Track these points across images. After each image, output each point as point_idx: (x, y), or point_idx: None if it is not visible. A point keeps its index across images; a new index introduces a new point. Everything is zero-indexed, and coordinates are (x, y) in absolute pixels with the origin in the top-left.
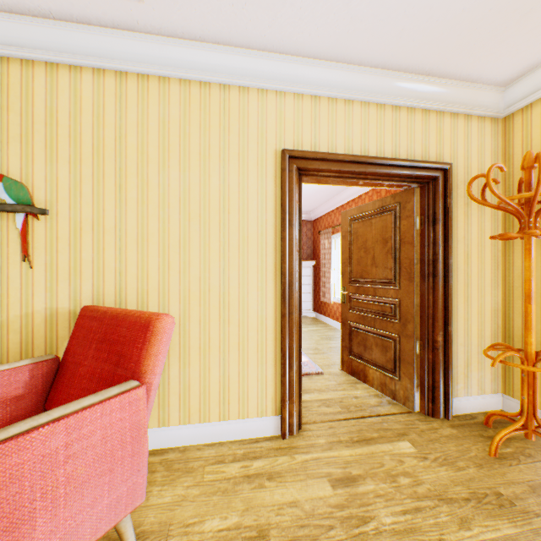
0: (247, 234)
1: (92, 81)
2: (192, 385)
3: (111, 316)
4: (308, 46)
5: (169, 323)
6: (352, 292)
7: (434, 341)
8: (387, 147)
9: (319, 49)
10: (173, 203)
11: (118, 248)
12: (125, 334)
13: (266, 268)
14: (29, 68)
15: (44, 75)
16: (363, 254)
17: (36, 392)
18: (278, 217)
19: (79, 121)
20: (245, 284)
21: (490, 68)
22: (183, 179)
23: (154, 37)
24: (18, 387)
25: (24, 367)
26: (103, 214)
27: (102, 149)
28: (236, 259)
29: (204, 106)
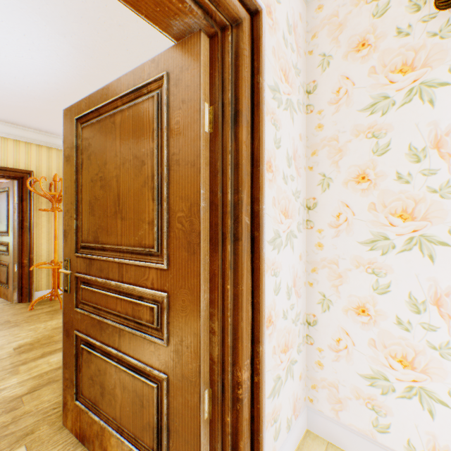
0: None
1: None
2: None
3: None
4: None
5: None
6: None
7: (23, 263)
8: None
9: None
10: None
11: None
12: None
13: None
14: None
15: None
16: None
17: None
18: None
19: None
20: None
21: (50, 130)
22: None
23: None
24: None
25: None
26: None
27: None
28: None
29: None
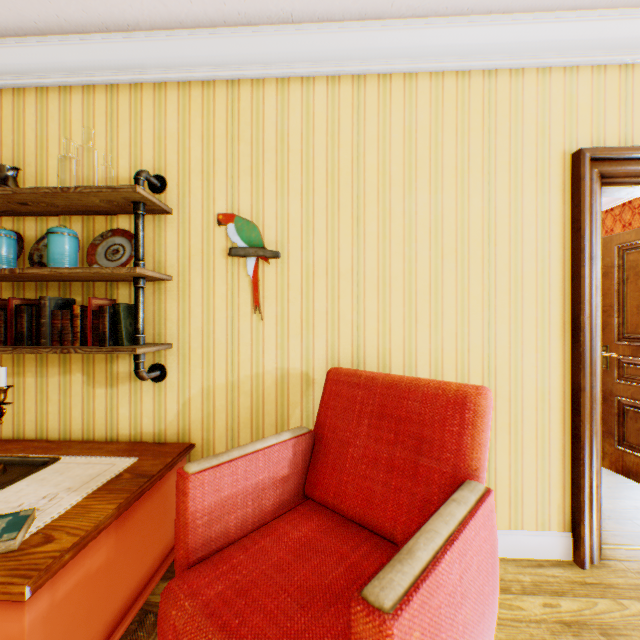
0: (520, 273)
1: (325, 93)
2: None
3: (384, 384)
4: None
5: (491, 400)
6: (623, 353)
7: None
8: None
9: None
10: (421, 236)
11: (355, 296)
12: (419, 410)
13: (549, 320)
14: (258, 88)
15: (274, 94)
16: None
17: (297, 473)
18: (566, 248)
19: (310, 143)
20: (518, 343)
21: None
22: (433, 204)
23: (406, 22)
24: (283, 466)
25: (288, 441)
26: (337, 254)
27: (336, 174)
28: (505, 309)
29: (462, 104)
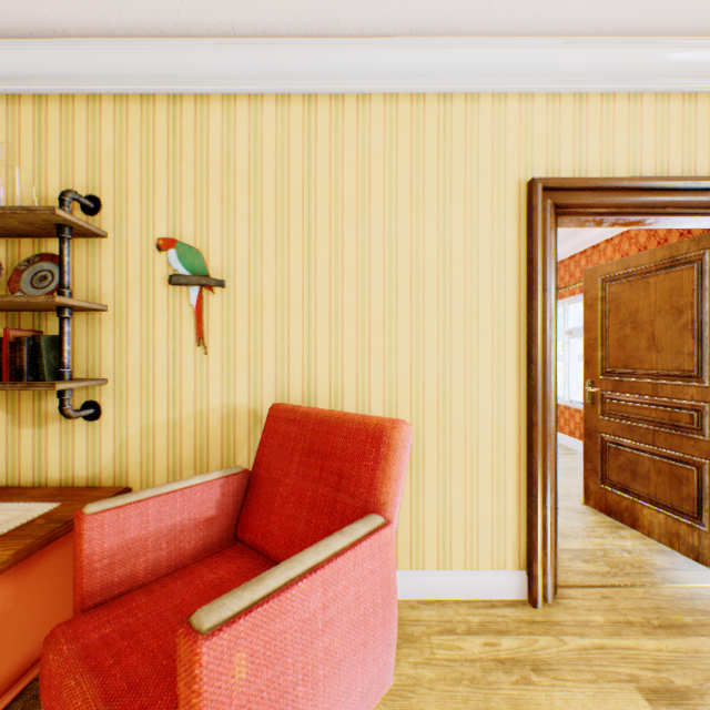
0: (476, 305)
1: (275, 111)
2: (400, 517)
3: (316, 420)
4: (580, 16)
5: (408, 433)
6: (605, 388)
7: None
8: (700, 161)
9: (597, 19)
10: (375, 265)
11: (306, 328)
12: (343, 445)
13: (504, 354)
14: (203, 104)
15: (220, 111)
16: (630, 332)
17: (227, 514)
18: (522, 279)
19: (259, 165)
20: (474, 377)
21: None
22: (387, 232)
23: (355, 41)
24: (209, 507)
25: (216, 481)
26: (288, 283)
27: (287, 198)
28: (460, 342)
29: (417, 128)
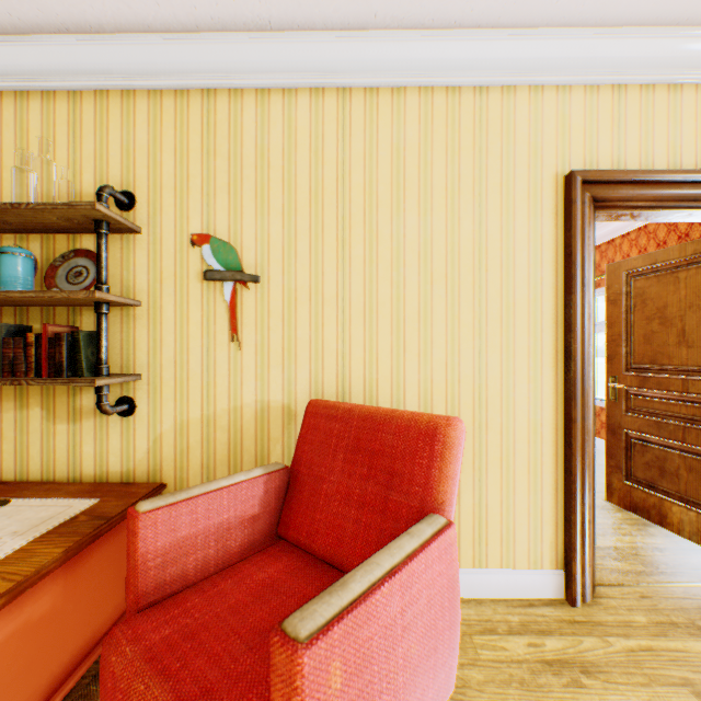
0: (512, 300)
1: (309, 106)
2: None
3: (360, 416)
4: (624, 6)
5: (462, 431)
6: (630, 384)
7: None
8: None
9: (641, 8)
10: (410, 260)
11: (340, 324)
12: (392, 443)
13: (541, 349)
14: (237, 99)
15: (253, 106)
16: (658, 328)
17: (269, 511)
18: (559, 274)
19: (293, 159)
20: (510, 373)
21: None
22: (422, 226)
23: (392, 33)
24: (253, 504)
25: (259, 478)
26: (322, 279)
27: (321, 193)
28: (496, 337)
29: (452, 121)
